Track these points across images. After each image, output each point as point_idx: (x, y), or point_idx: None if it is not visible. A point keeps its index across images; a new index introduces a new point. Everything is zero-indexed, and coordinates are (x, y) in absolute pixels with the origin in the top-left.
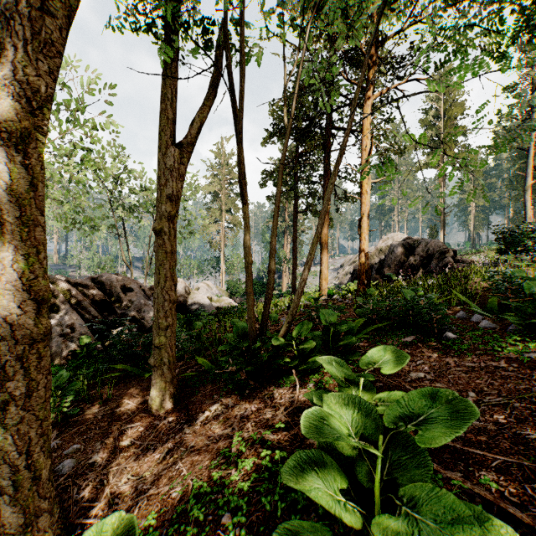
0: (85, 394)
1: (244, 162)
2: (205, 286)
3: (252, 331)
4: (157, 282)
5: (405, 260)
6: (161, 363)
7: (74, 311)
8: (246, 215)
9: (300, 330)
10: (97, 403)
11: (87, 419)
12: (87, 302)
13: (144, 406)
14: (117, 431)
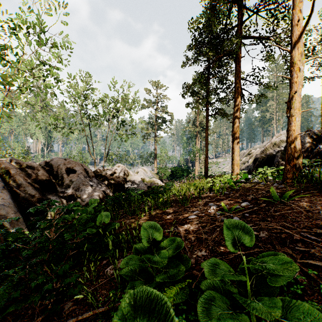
0: None
1: None
2: (142, 171)
3: None
4: None
5: (312, 147)
6: None
7: (5, 191)
8: None
9: None
10: None
11: None
12: (25, 182)
13: None
14: None
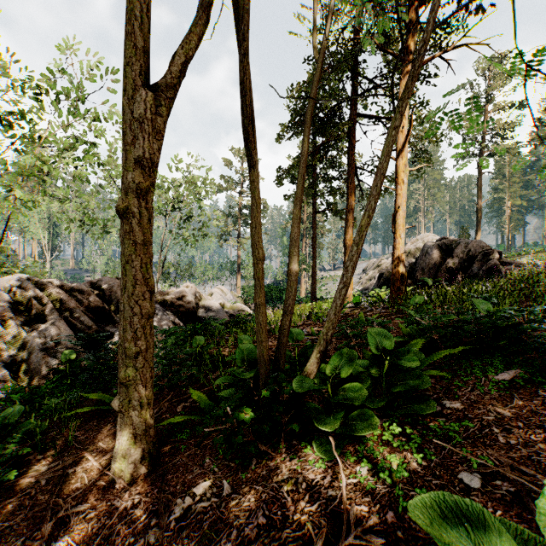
0: (38, 439)
1: (250, 103)
2: (219, 292)
3: (263, 361)
4: (122, 288)
5: (442, 262)
6: (128, 407)
7: (63, 321)
8: (254, 185)
9: (338, 364)
10: (52, 453)
11: (26, 484)
12: (80, 310)
13: (105, 469)
14: (52, 520)
